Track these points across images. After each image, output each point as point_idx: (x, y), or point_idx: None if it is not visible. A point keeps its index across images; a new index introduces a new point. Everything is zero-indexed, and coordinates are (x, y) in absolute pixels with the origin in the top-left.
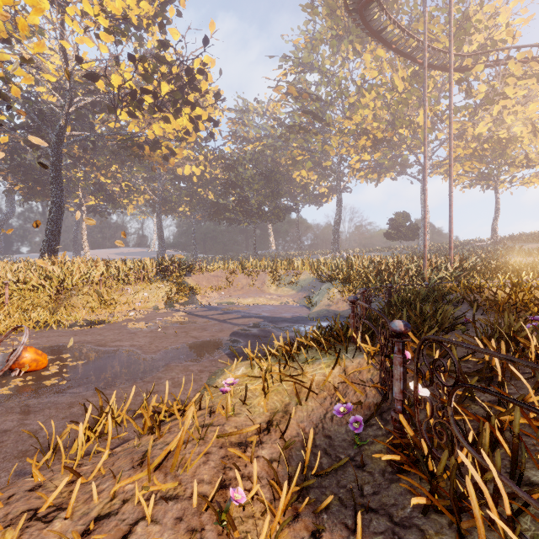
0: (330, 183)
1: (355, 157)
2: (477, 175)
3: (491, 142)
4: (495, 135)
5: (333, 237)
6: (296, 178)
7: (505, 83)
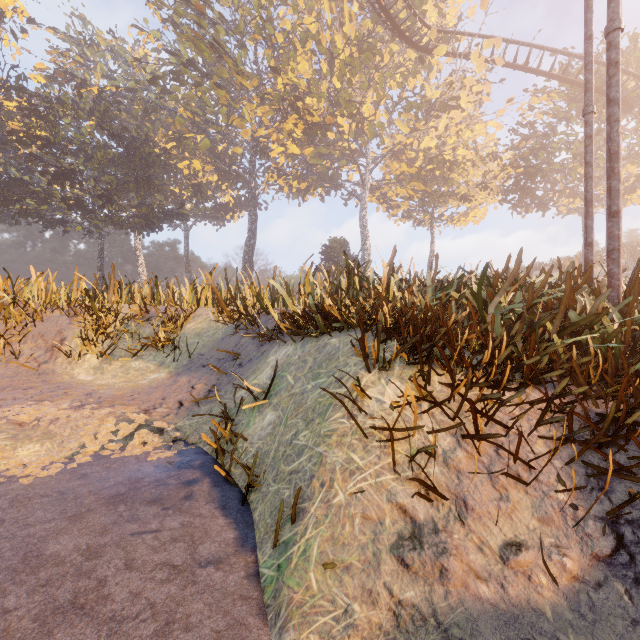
0: (237, 192)
1: (279, 148)
2: (416, 204)
3: (436, 163)
4: (441, 155)
5: (243, 268)
6: (183, 172)
7: (461, 85)
